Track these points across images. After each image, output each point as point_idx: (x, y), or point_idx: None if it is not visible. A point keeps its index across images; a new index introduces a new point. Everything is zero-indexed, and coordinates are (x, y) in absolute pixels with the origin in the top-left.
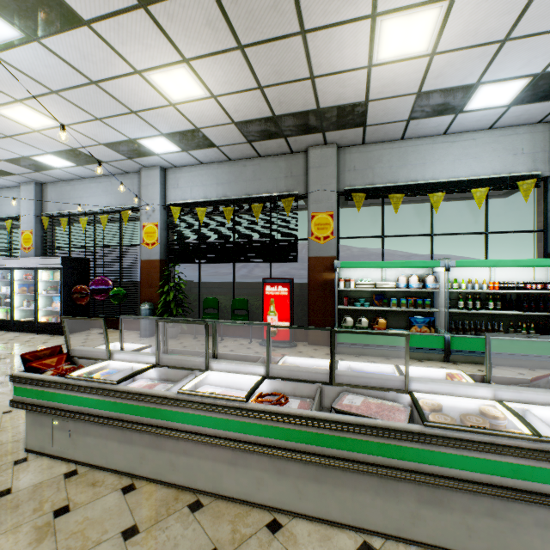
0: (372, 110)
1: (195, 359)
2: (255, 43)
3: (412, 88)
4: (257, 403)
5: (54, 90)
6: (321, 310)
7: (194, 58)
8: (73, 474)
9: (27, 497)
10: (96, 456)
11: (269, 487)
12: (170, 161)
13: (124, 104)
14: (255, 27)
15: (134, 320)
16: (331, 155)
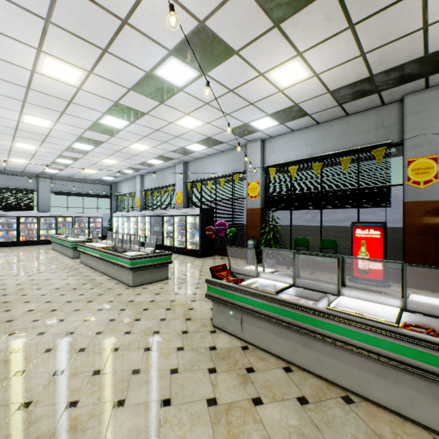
0: None
1: (326, 285)
2: (366, 17)
3: None
4: (410, 331)
5: (207, 102)
6: (421, 254)
7: (307, 49)
8: (246, 348)
9: (226, 354)
10: (259, 341)
11: (424, 408)
12: (268, 134)
13: (246, 100)
14: (370, 3)
15: (241, 252)
16: (433, 98)
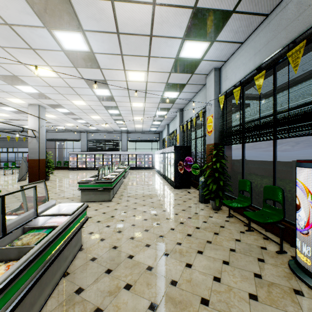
0: None
1: None
2: None
3: None
4: None
5: (120, 54)
6: None
7: None
8: None
9: None
10: None
11: None
12: (216, 60)
13: (141, 34)
14: None
15: None
16: None
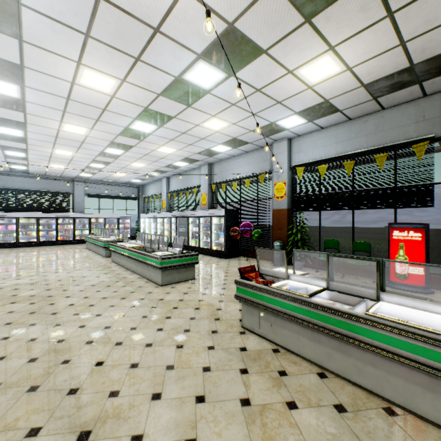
0: None
1: (363, 289)
2: (408, 3)
3: None
4: None
5: (233, 103)
6: None
7: (339, 43)
8: (277, 351)
9: (256, 356)
10: (290, 344)
11: None
12: (295, 133)
13: (273, 99)
14: None
15: (267, 253)
16: None
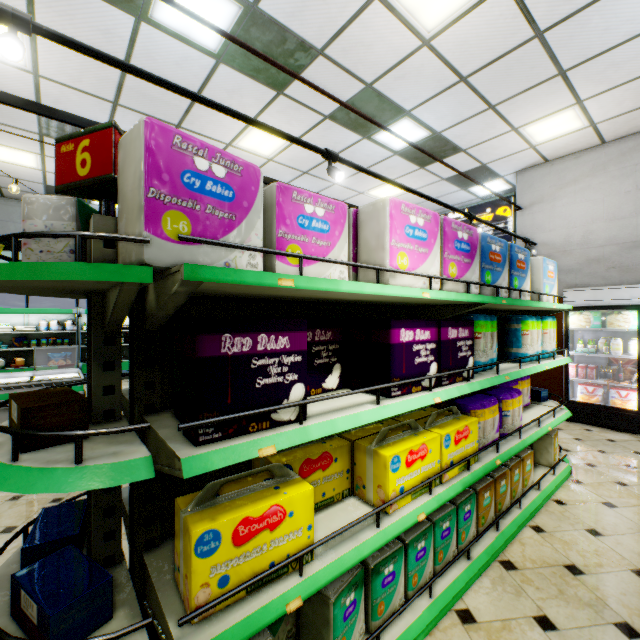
0: (3, 180)
1: None
2: None
3: (38, 180)
4: None
5: None
6: None
7: None
8: None
9: None
10: None
11: None
12: None
13: None
14: None
15: None
16: None
